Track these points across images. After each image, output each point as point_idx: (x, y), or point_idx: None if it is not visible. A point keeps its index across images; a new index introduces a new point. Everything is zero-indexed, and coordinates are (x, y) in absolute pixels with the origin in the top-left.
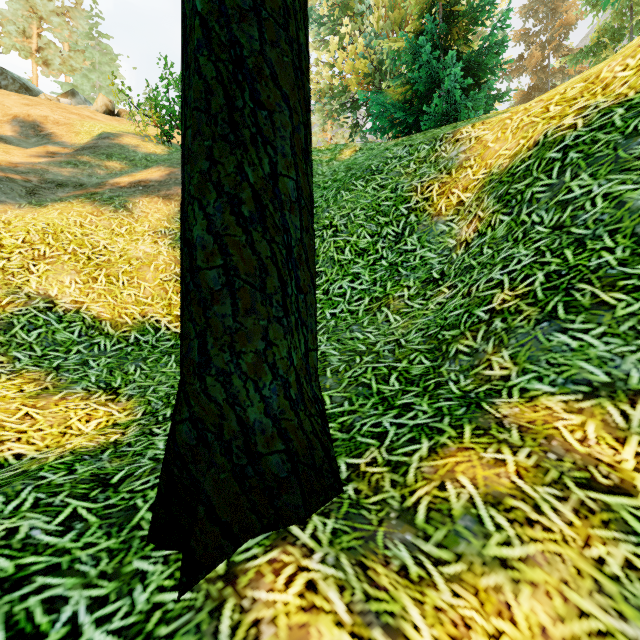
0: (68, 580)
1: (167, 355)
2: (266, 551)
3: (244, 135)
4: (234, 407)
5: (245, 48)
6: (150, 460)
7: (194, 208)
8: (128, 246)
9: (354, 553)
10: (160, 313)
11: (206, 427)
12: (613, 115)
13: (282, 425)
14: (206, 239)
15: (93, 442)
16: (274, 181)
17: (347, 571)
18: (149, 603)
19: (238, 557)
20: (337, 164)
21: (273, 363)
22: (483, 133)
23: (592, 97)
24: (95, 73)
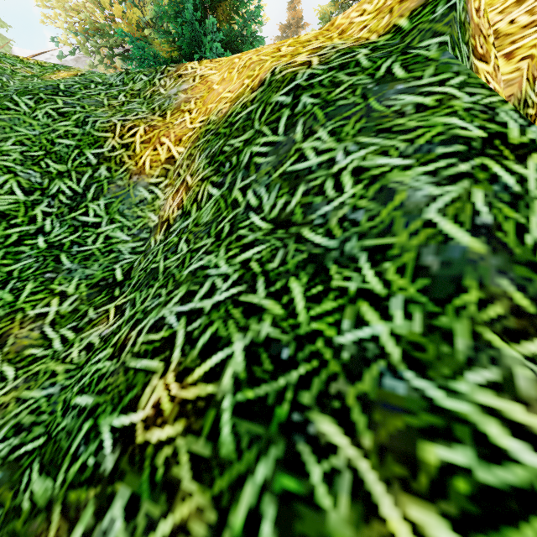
0: None
1: None
2: None
3: None
4: None
5: None
6: None
7: None
8: None
9: None
10: None
11: None
12: (356, 54)
13: None
14: None
15: None
16: None
17: None
18: None
19: None
20: (36, 81)
21: None
22: (210, 72)
23: (328, 39)
24: None
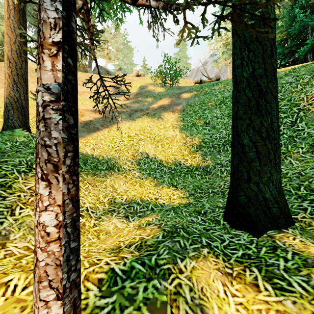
0: (218, 232)
1: (186, 174)
2: (278, 233)
3: (262, 112)
4: (260, 193)
5: (262, 86)
6: (208, 208)
7: (244, 134)
8: (165, 133)
9: (311, 238)
10: (180, 158)
11: (251, 198)
12: None
13: (276, 199)
14: (249, 143)
15: (183, 202)
16: (271, 125)
17: (311, 241)
18: (248, 239)
19: (269, 234)
20: None
21: (272, 180)
22: None
23: None
24: (125, 58)
